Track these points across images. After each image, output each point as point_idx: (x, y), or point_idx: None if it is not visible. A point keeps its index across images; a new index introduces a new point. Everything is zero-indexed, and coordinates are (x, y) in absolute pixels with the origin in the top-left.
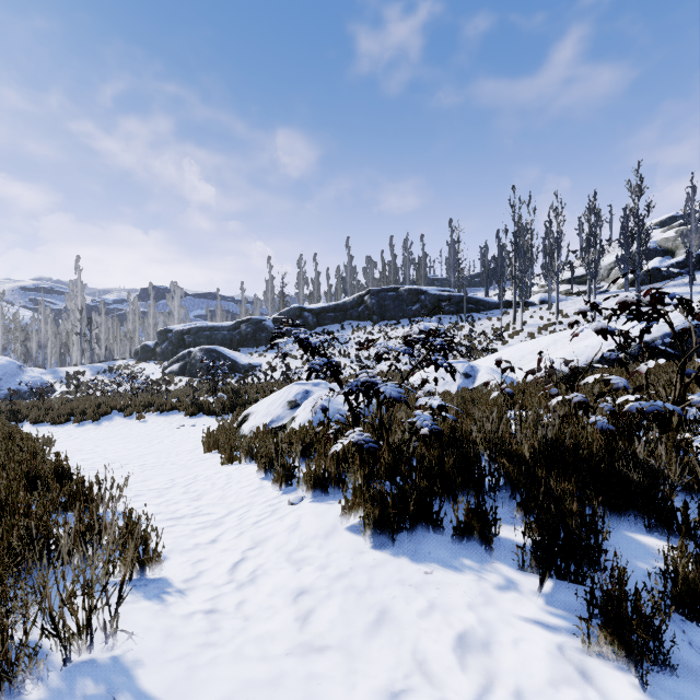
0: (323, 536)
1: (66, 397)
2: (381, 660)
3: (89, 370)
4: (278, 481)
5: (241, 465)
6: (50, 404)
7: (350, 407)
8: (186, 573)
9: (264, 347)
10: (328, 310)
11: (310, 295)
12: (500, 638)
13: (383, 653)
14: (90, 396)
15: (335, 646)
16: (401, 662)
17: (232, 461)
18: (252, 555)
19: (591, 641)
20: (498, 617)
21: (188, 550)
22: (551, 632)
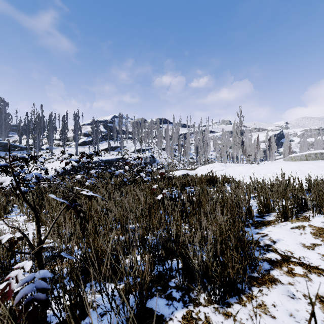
0: None
1: None
2: None
3: None
4: None
5: None
6: None
7: None
8: None
9: None
10: None
11: None
12: None
13: None
14: None
15: None
16: None
17: None
18: None
19: None
20: None
21: None
22: None
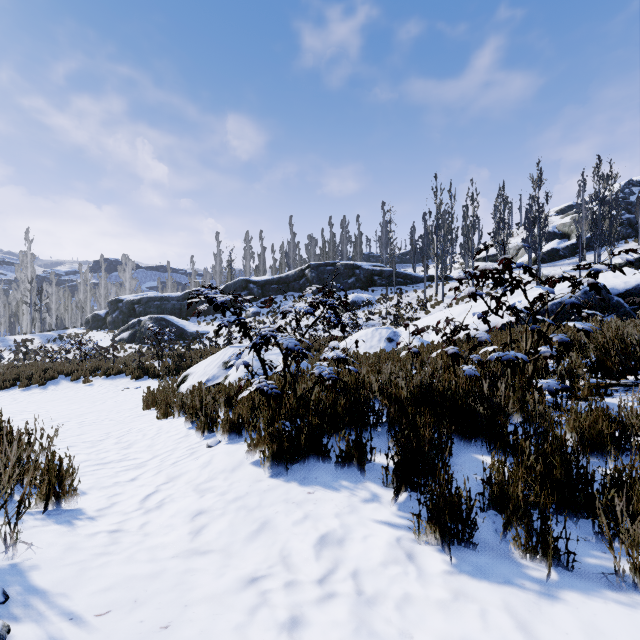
0: (230, 470)
1: (12, 363)
2: (253, 557)
3: (39, 338)
4: (201, 429)
5: (174, 419)
6: None
7: (260, 359)
8: (100, 504)
9: (211, 316)
10: (272, 282)
11: (256, 269)
12: (354, 535)
13: (256, 552)
14: (37, 362)
15: (217, 550)
16: (270, 557)
17: (167, 415)
18: (164, 488)
19: (419, 531)
20: (357, 521)
21: (107, 487)
22: (395, 529)
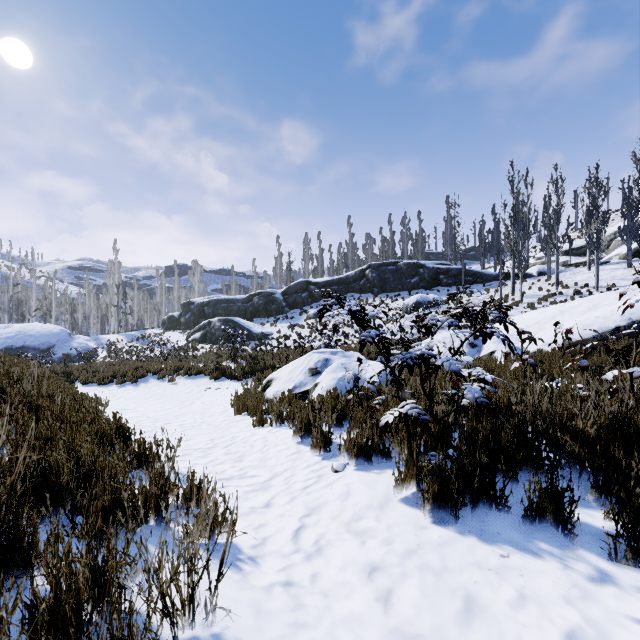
0: (377, 507)
1: (109, 361)
2: None
3: (124, 337)
4: (316, 447)
5: (272, 428)
6: (96, 367)
7: (396, 378)
8: (251, 539)
9: (274, 317)
10: (332, 283)
11: (314, 270)
12: None
13: None
14: (128, 360)
15: (428, 636)
16: None
17: (262, 423)
18: (309, 522)
19: None
20: (605, 616)
21: (247, 514)
22: None
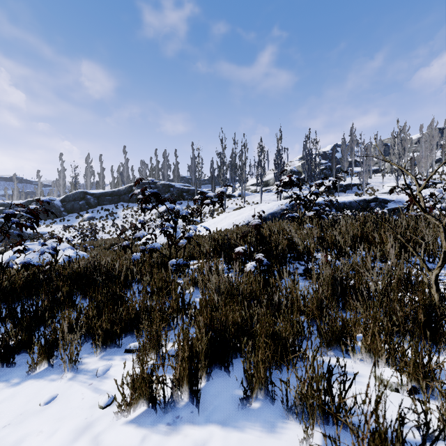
0: None
1: None
2: None
3: None
4: None
5: None
6: None
7: None
8: None
9: (52, 220)
10: (107, 194)
11: (96, 184)
12: None
13: None
14: None
15: None
16: None
17: None
18: None
19: None
20: None
21: None
22: None
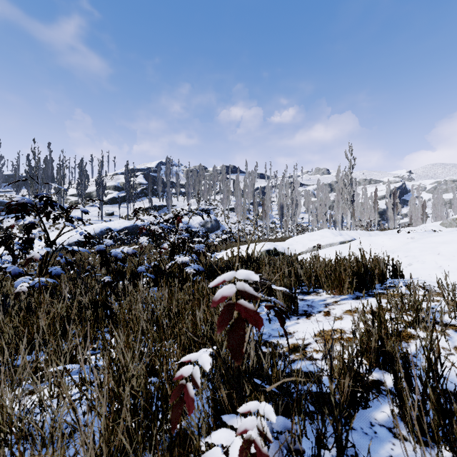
0: None
1: None
2: None
3: None
4: None
5: None
6: None
7: None
8: None
9: None
10: None
11: None
12: None
13: None
14: None
15: None
16: None
17: None
18: None
19: None
20: None
21: None
22: None
